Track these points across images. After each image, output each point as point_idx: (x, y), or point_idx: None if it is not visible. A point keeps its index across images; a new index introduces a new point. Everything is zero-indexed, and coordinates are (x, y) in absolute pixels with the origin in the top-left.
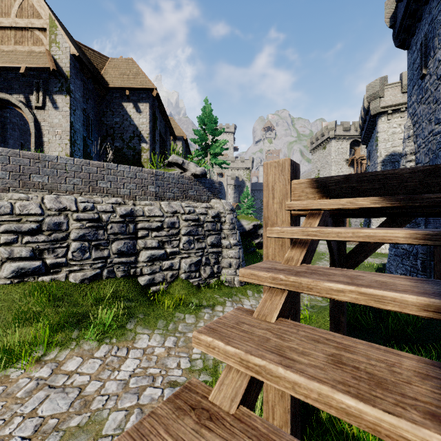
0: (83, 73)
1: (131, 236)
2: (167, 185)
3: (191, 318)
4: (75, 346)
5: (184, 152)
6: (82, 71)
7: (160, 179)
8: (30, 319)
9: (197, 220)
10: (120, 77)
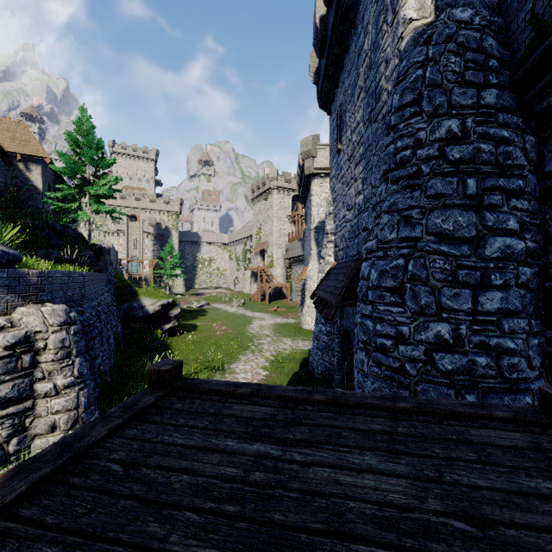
0: None
1: None
2: None
3: None
4: None
5: (48, 183)
6: None
7: None
8: None
9: None
10: None
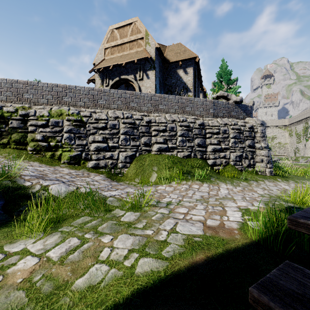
0: (159, 57)
1: (203, 136)
2: (219, 108)
3: (244, 183)
4: (192, 181)
5: None
6: (159, 55)
7: (216, 105)
8: (170, 167)
9: (239, 129)
10: (175, 55)
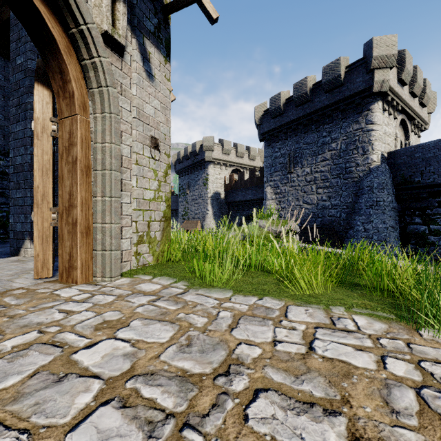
0: None
1: None
2: None
3: None
4: None
5: None
6: None
7: None
8: None
9: None
10: None
